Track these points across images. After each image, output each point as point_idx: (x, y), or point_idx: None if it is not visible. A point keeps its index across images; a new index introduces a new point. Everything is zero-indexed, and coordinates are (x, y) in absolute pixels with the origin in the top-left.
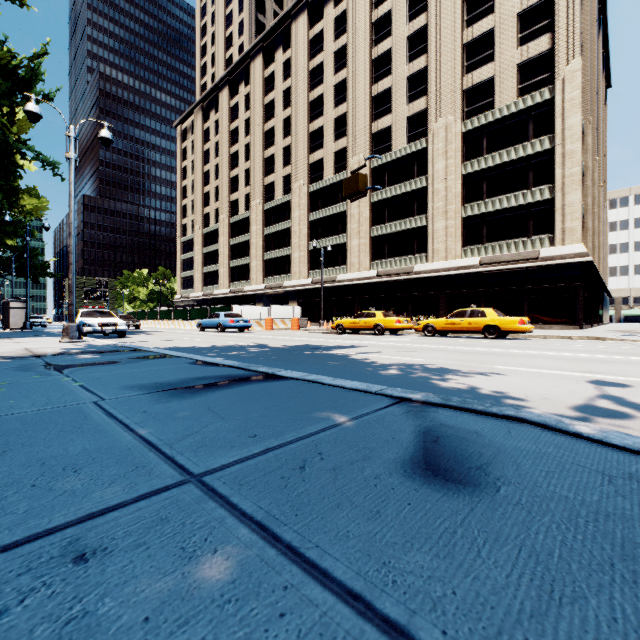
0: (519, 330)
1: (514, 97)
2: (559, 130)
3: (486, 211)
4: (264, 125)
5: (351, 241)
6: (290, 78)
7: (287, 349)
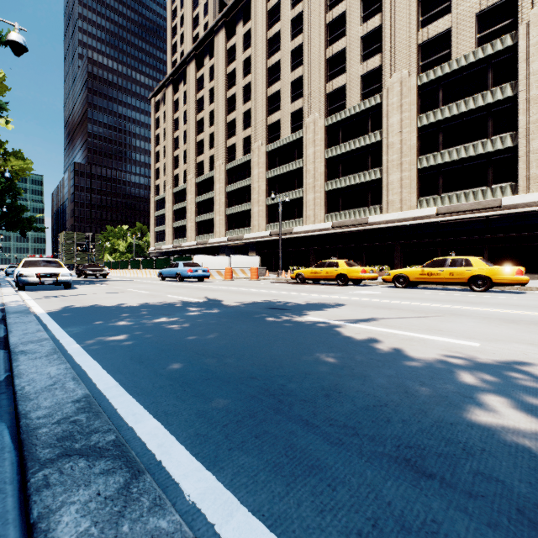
0: (517, 282)
1: (472, 47)
2: (523, 75)
3: (442, 162)
4: (226, 93)
5: (307, 195)
6: (250, 48)
7: (241, 311)
